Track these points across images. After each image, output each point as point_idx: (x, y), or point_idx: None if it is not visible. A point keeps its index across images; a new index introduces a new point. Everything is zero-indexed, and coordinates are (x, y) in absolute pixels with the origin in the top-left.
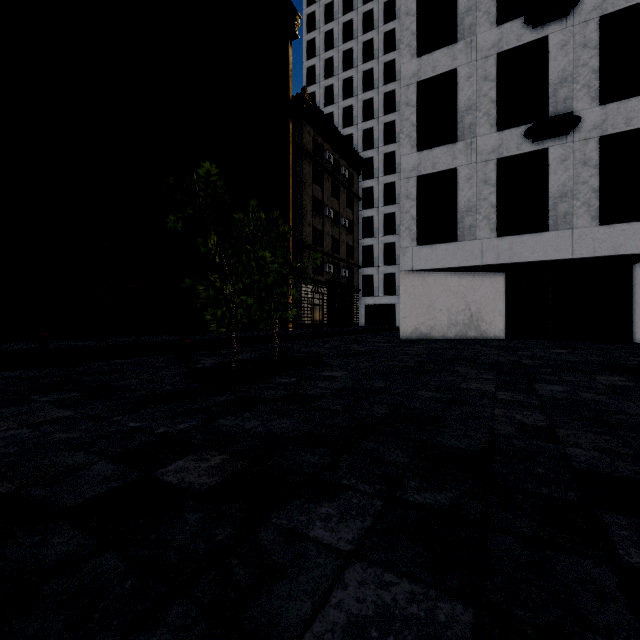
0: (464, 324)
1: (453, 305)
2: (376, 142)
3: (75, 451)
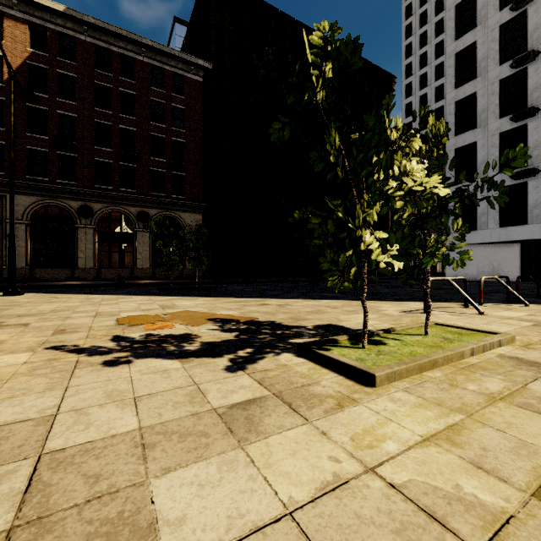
0: (488, 273)
1: (480, 262)
2: None
3: None
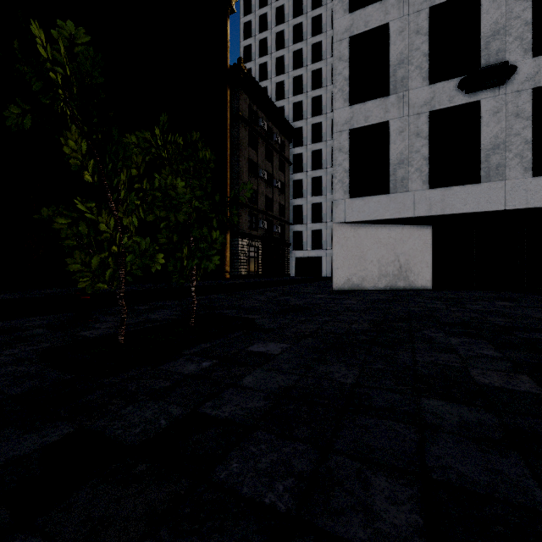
0: (394, 275)
1: (383, 256)
2: (305, 114)
3: None
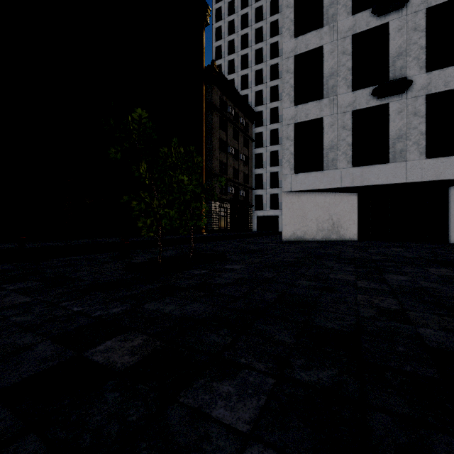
0: (328, 230)
1: (320, 216)
2: (265, 100)
3: (24, 333)
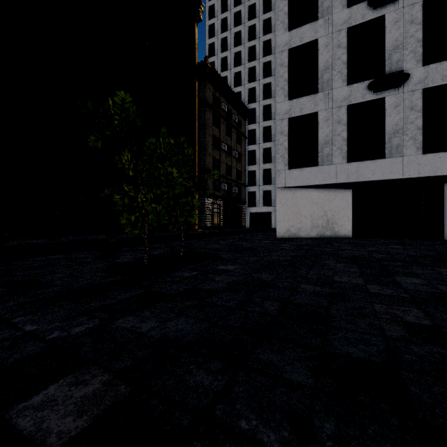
0: (322, 226)
1: (315, 212)
2: (257, 97)
3: None
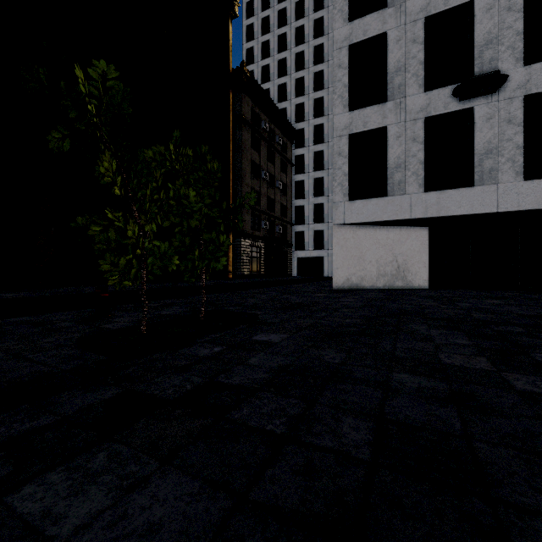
0: (392, 275)
1: (382, 257)
2: (307, 115)
3: None
